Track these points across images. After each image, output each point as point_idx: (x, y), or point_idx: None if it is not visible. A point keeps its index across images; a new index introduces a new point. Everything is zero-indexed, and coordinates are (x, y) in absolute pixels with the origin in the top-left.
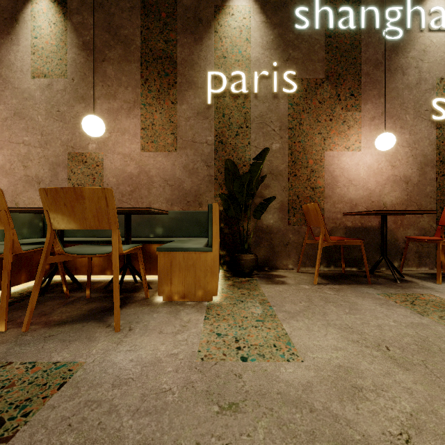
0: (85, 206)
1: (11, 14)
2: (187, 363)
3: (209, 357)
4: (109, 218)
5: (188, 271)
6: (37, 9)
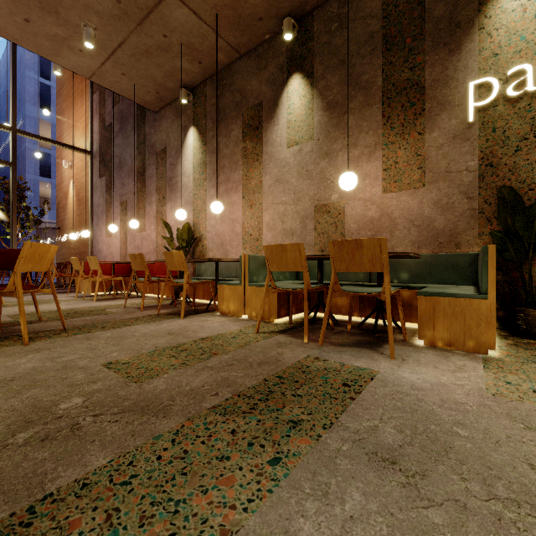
0: (363, 254)
1: (273, 102)
2: (476, 393)
3: (501, 395)
4: (381, 263)
5: (454, 318)
6: (291, 89)
